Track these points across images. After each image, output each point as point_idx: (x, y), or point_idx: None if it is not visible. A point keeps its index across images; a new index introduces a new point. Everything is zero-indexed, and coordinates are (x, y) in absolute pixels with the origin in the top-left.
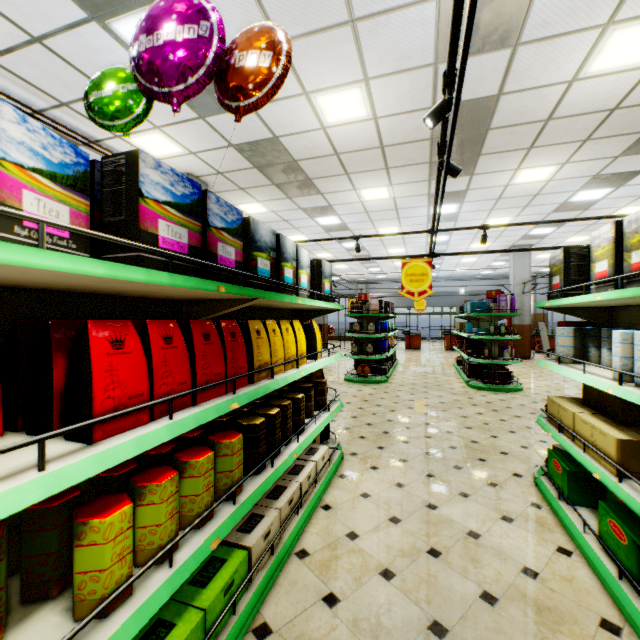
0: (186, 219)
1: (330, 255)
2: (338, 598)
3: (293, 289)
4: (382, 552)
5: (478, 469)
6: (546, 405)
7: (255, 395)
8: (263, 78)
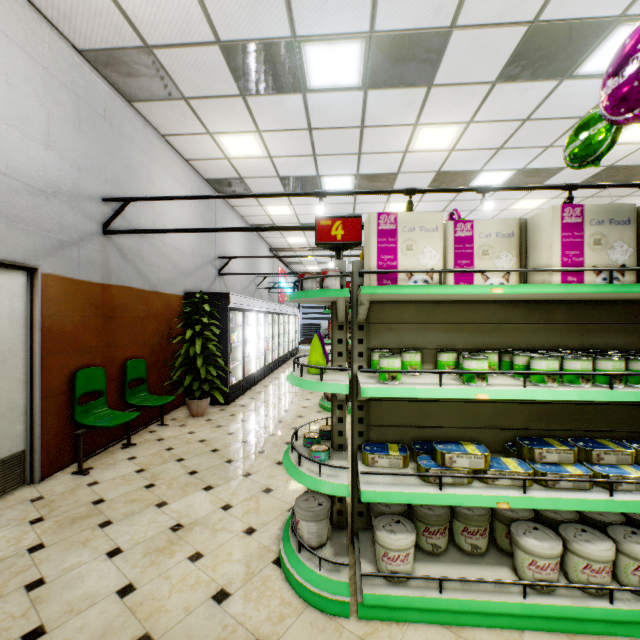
0: None
1: None
2: None
3: None
4: None
5: None
6: None
7: None
8: None
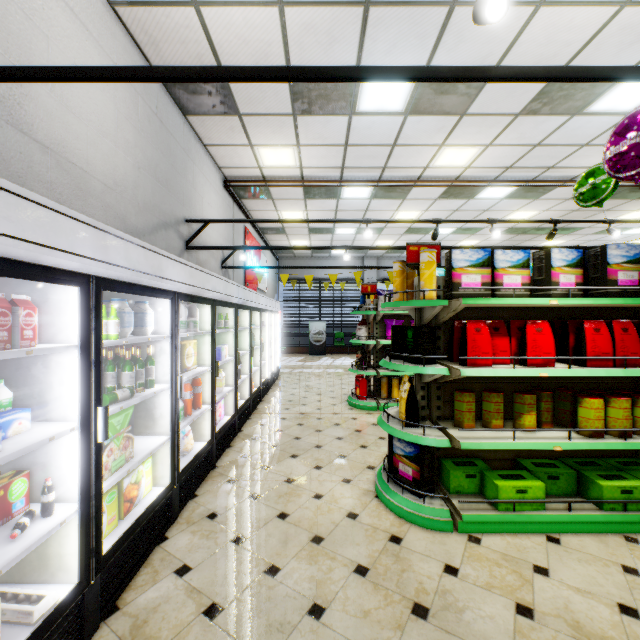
0: (636, 266)
1: None
2: None
3: None
4: None
5: None
6: None
7: None
8: None
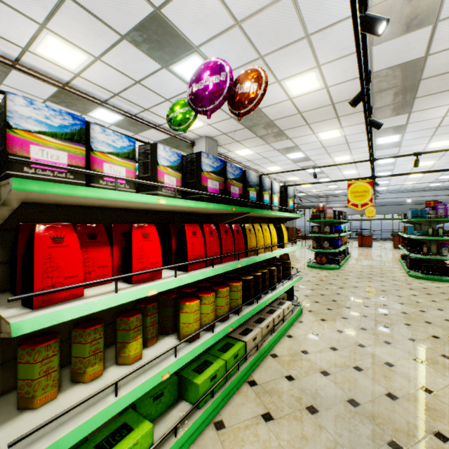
0: (218, 177)
1: (297, 178)
2: (294, 378)
3: (269, 206)
4: (323, 362)
5: (402, 329)
6: None
7: (248, 262)
8: (252, 97)
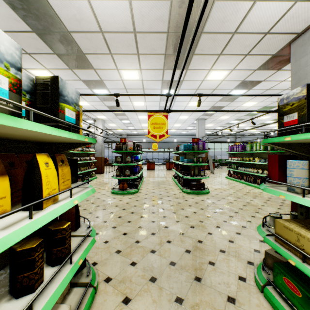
0: None
1: (105, 117)
2: None
3: None
4: None
5: (213, 277)
6: (264, 222)
7: None
8: None
